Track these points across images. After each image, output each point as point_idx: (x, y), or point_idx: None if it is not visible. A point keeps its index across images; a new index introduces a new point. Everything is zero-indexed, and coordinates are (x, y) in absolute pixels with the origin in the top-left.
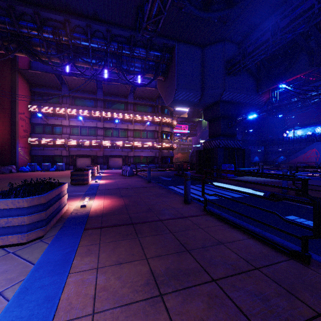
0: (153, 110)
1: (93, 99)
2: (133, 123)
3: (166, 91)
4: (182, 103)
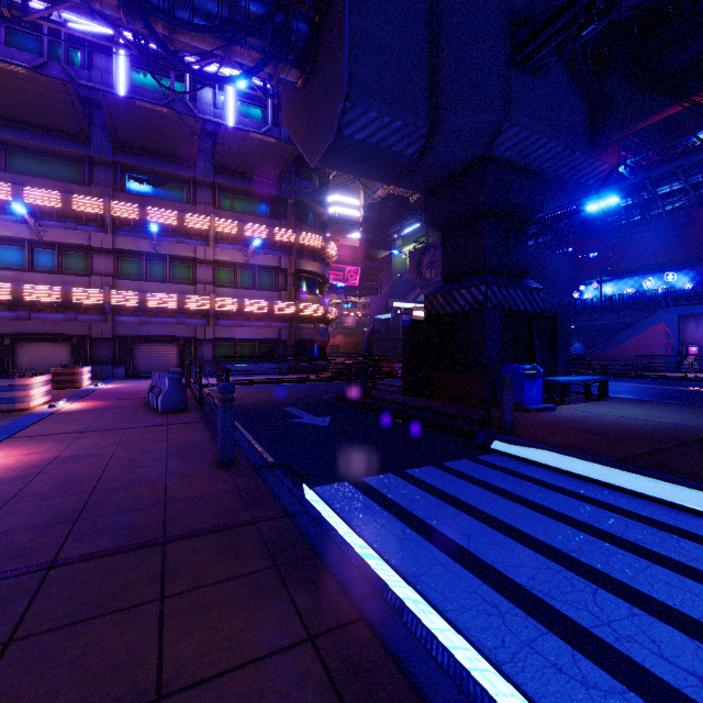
0: (272, 209)
1: (78, 159)
2: (211, 242)
3: (311, 116)
4: (364, 159)
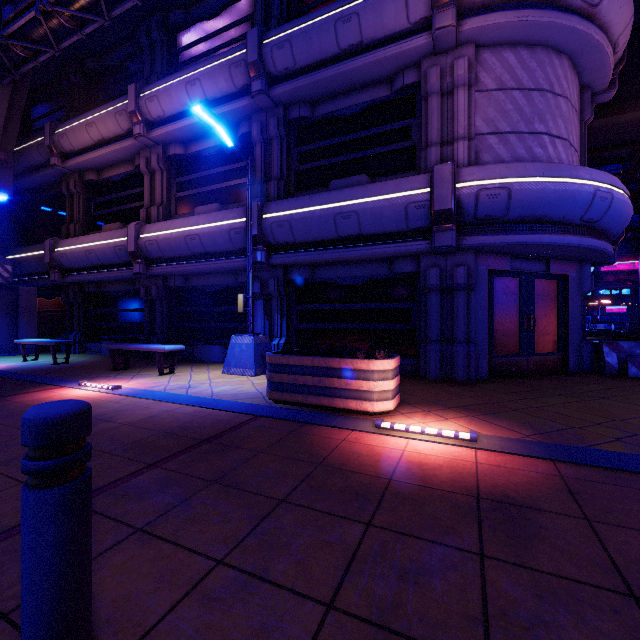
0: None
1: None
2: None
3: None
4: None
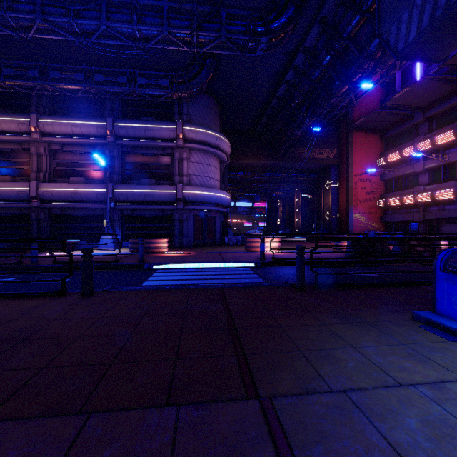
0: None
1: None
2: None
3: None
4: (453, 27)
